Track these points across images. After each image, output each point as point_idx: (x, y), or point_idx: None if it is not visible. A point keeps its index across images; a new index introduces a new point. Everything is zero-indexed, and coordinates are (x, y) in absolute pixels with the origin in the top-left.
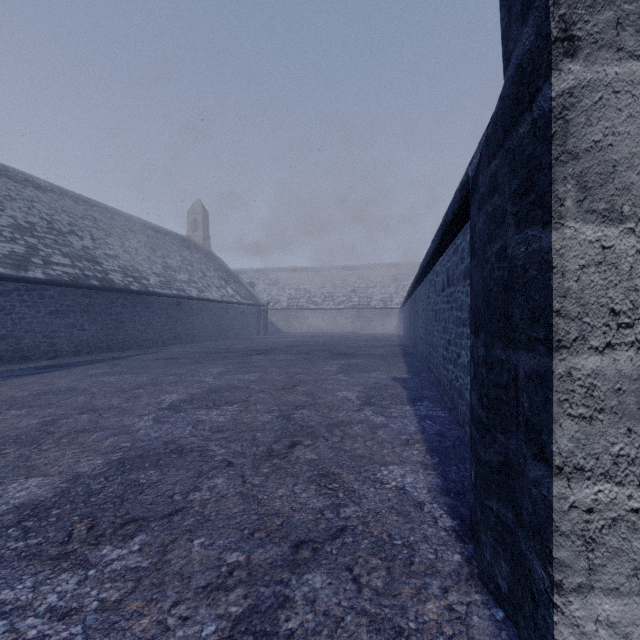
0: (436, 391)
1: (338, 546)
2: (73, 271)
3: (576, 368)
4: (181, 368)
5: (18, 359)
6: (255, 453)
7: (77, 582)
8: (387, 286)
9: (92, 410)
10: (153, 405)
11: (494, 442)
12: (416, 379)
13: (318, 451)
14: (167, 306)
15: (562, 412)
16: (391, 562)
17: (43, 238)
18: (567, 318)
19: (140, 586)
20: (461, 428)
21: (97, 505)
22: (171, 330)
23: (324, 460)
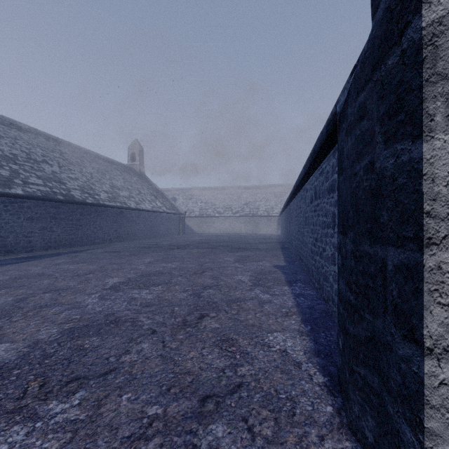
0: (306, 275)
1: (236, 400)
2: (44, 189)
3: (445, 262)
4: (122, 259)
5: (4, 252)
6: (173, 323)
7: (26, 433)
8: (269, 200)
9: (54, 290)
10: (99, 286)
11: (362, 320)
12: (291, 266)
13: (220, 321)
14: (113, 214)
15: (432, 300)
16: (278, 413)
17: (23, 165)
18: (437, 218)
19: (76, 436)
20: (326, 303)
21: (49, 366)
22: (116, 231)
23: (225, 328)
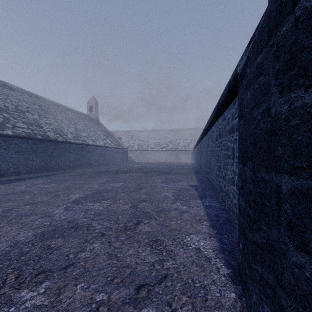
0: (212, 192)
1: (163, 288)
2: (28, 131)
3: None
4: (82, 180)
5: None
6: (117, 228)
7: None
8: (186, 139)
9: (32, 203)
10: (65, 200)
11: (259, 230)
12: (202, 186)
13: (151, 226)
14: (76, 149)
15: None
16: (194, 299)
17: (12, 114)
18: None
19: None
20: (227, 212)
21: (24, 261)
22: (78, 161)
23: (155, 232)
